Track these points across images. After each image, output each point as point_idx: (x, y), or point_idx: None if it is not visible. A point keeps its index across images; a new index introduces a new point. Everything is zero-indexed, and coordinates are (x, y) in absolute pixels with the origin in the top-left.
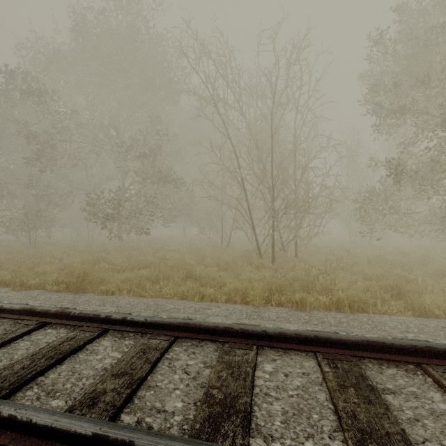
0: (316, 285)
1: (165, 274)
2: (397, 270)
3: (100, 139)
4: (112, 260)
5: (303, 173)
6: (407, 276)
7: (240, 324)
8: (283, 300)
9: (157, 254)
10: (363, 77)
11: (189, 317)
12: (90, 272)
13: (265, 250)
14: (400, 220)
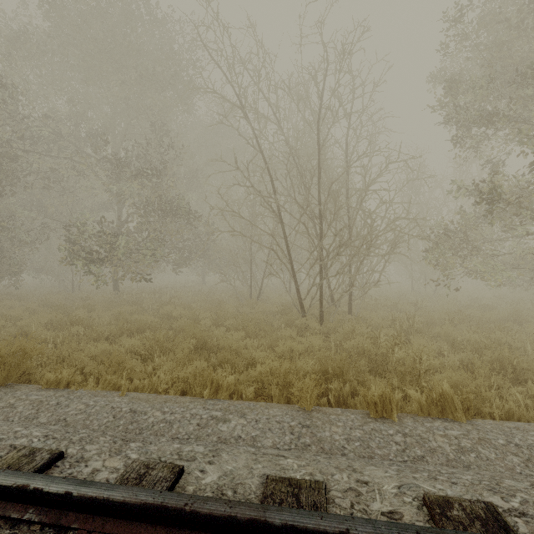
0: (390, 361)
1: (164, 346)
2: (497, 335)
3: (87, 154)
4: (92, 321)
5: (363, 198)
6: (510, 342)
7: (282, 480)
8: (345, 390)
9: (160, 310)
10: (434, 78)
11: (181, 455)
12: (34, 348)
13: (310, 305)
14: (486, 264)
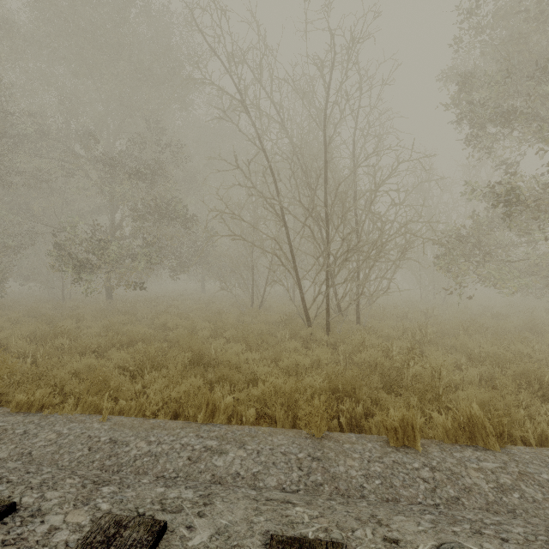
0: (405, 376)
1: (156, 360)
2: (516, 346)
3: (77, 153)
4: (79, 332)
5: (373, 200)
6: (531, 354)
7: (291, 542)
8: (358, 410)
9: (155, 320)
10: (445, 76)
11: (164, 504)
12: (4, 365)
13: (316, 315)
14: (500, 271)
